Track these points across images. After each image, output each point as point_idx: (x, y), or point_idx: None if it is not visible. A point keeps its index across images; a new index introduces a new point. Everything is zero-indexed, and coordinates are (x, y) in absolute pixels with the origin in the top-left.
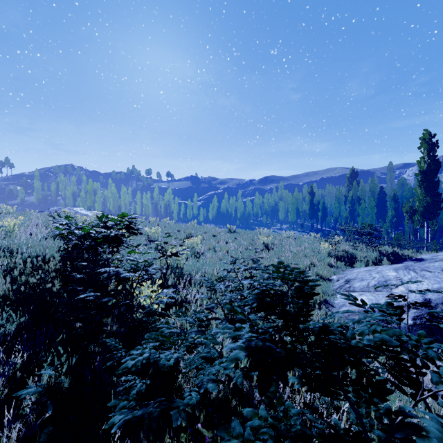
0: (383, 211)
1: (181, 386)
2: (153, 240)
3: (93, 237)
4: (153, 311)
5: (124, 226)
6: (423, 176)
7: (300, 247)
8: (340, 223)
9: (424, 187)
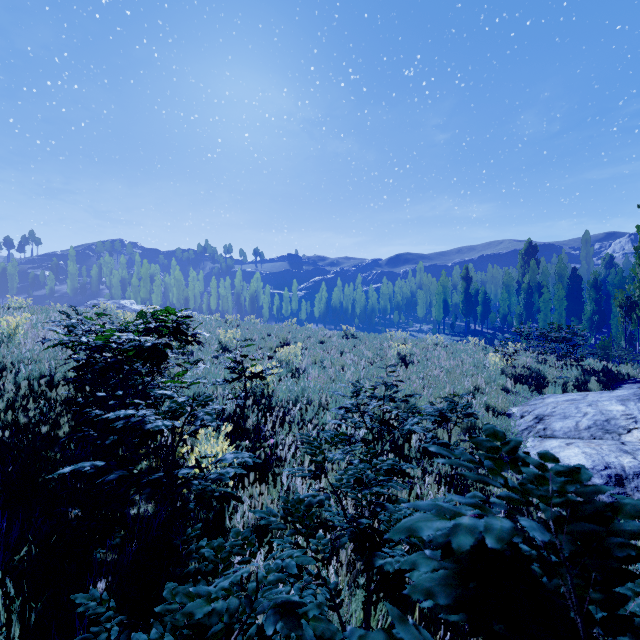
0: (576, 304)
1: None
2: (229, 349)
3: (117, 348)
4: (208, 491)
5: (170, 330)
6: None
7: (454, 360)
8: (511, 323)
9: None
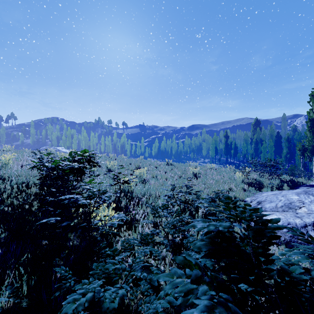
0: (279, 149)
1: (129, 303)
2: (111, 170)
3: (61, 168)
4: (106, 232)
5: (86, 160)
6: (311, 123)
7: (220, 176)
8: (247, 158)
9: (312, 131)
